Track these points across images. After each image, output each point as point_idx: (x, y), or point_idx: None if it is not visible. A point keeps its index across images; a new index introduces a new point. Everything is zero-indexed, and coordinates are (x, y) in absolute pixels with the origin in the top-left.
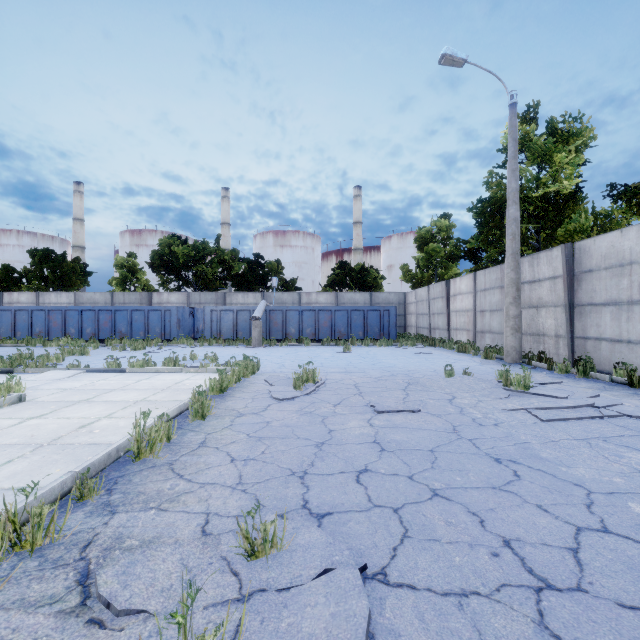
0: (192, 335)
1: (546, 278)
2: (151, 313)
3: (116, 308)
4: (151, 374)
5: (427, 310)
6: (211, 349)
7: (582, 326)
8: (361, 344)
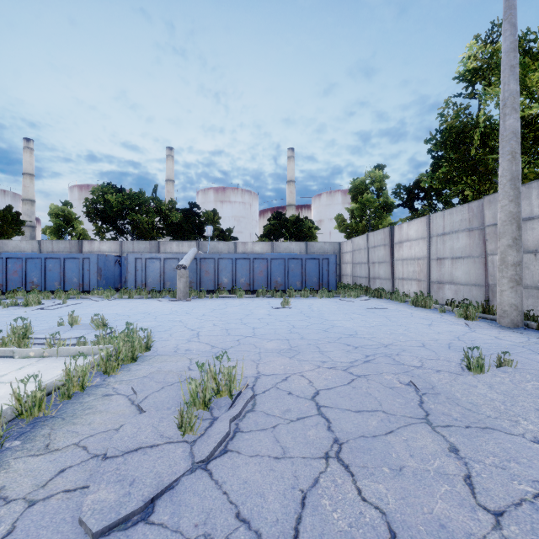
0: (119, 285)
1: None
2: (67, 261)
3: (27, 256)
4: None
5: (365, 259)
6: (126, 303)
7: None
8: (300, 295)
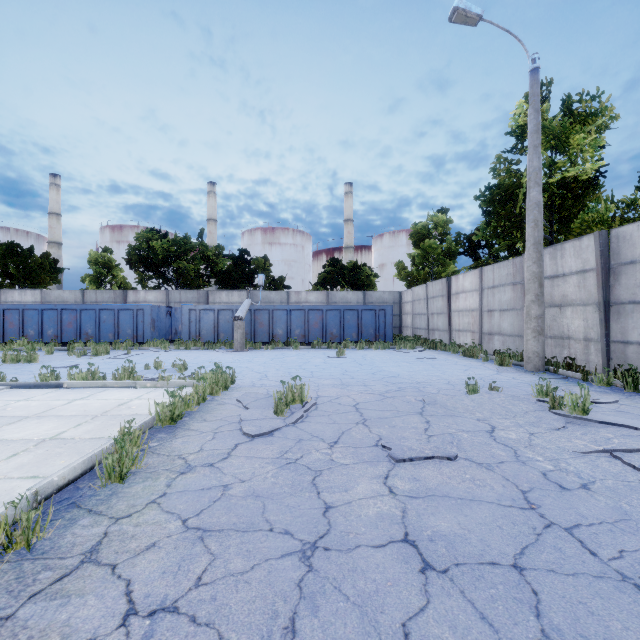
0: (169, 337)
1: (573, 272)
2: (122, 313)
3: (82, 307)
4: (95, 390)
5: (425, 310)
6: (186, 353)
7: (621, 328)
8: (355, 347)
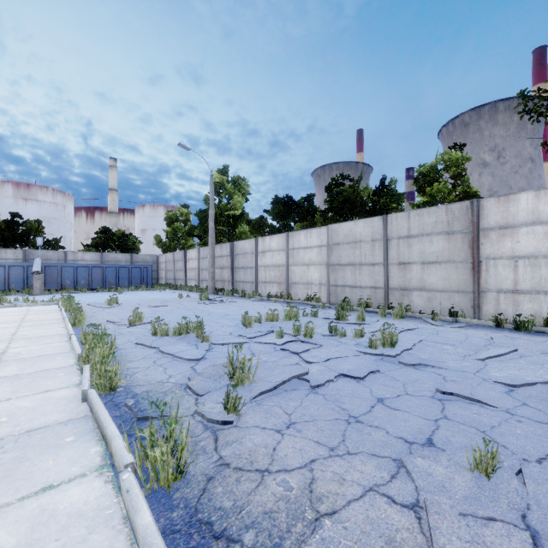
0: None
1: (225, 255)
2: None
3: None
4: None
5: (173, 268)
6: None
7: (236, 276)
8: (128, 290)
